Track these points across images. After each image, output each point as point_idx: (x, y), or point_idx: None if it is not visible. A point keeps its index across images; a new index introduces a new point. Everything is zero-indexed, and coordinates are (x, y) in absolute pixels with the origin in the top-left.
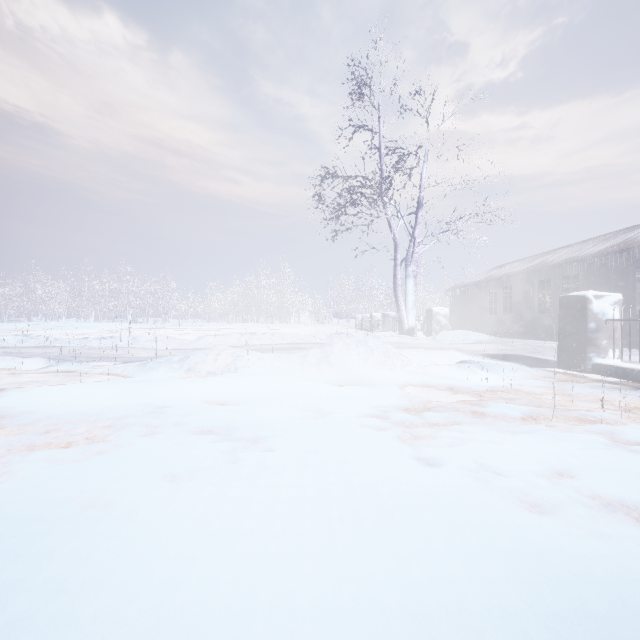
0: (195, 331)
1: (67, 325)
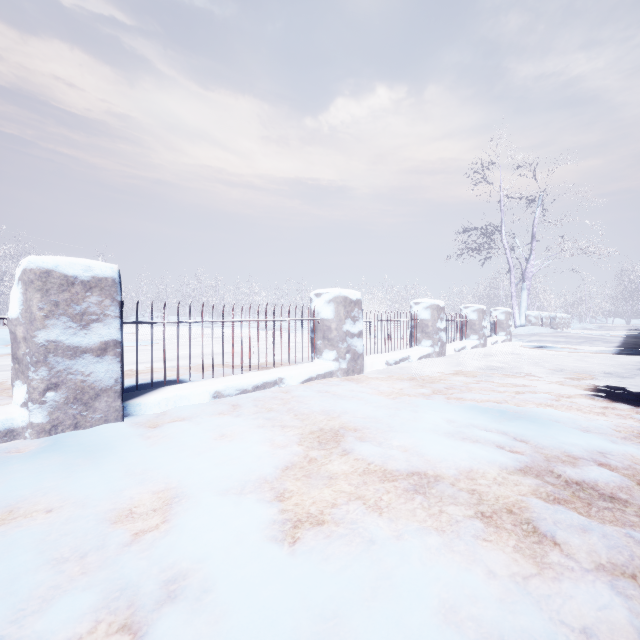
0: None
1: None
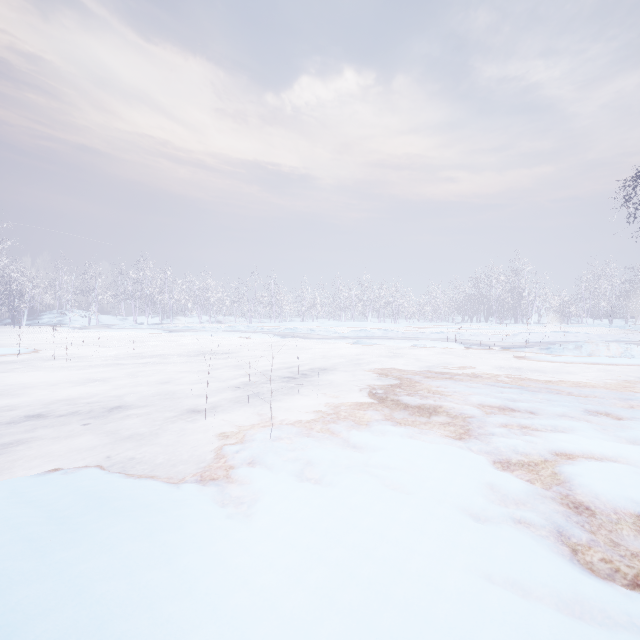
0: (450, 330)
1: (344, 324)
